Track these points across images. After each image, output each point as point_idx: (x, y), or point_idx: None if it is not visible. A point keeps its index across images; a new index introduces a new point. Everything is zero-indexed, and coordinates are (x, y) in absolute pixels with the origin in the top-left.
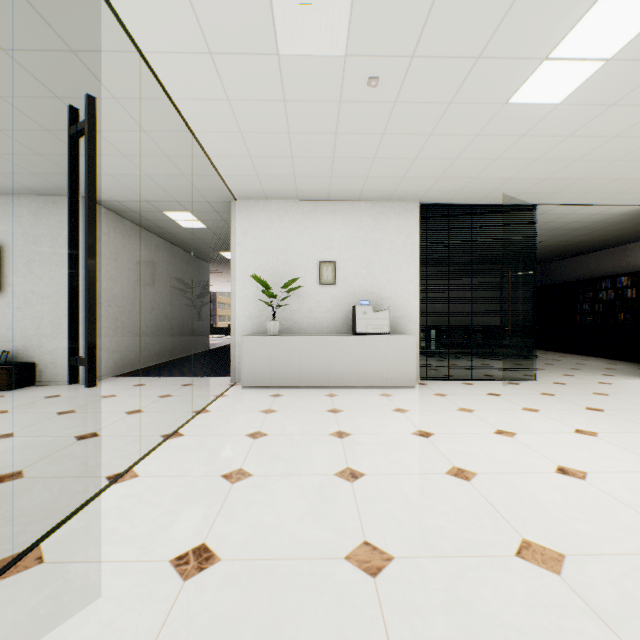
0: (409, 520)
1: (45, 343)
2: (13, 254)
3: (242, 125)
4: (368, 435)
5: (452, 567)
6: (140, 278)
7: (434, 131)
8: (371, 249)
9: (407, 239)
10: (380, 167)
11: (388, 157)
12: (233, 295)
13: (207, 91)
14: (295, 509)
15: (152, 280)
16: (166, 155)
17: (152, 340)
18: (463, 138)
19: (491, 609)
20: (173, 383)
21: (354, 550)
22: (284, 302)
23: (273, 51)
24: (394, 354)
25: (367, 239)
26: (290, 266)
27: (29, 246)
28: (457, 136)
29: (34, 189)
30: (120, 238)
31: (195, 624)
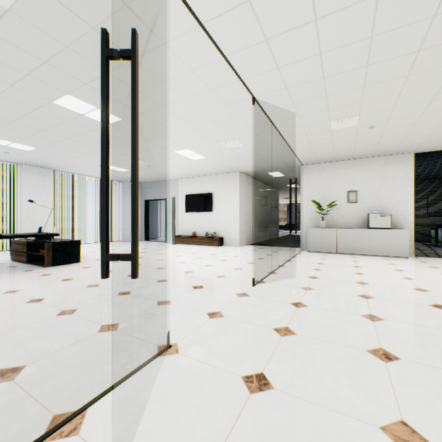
0: (377, 281)
1: (226, 230)
2: (216, 196)
3: (312, 145)
4: (370, 268)
5: (387, 287)
6: (254, 202)
7: (409, 131)
8: (379, 182)
9: (405, 175)
10: (382, 145)
11: (385, 142)
12: (301, 209)
13: (302, 141)
14: (338, 276)
15: (258, 202)
16: (278, 157)
17: (258, 230)
18: (429, 130)
19: (394, 291)
20: (274, 248)
21: (357, 282)
22: (327, 212)
23: (329, 130)
24: (393, 239)
25: (377, 177)
26: (331, 194)
27: (221, 193)
28: (425, 130)
29: (224, 172)
30: (248, 186)
31: (317, 282)
